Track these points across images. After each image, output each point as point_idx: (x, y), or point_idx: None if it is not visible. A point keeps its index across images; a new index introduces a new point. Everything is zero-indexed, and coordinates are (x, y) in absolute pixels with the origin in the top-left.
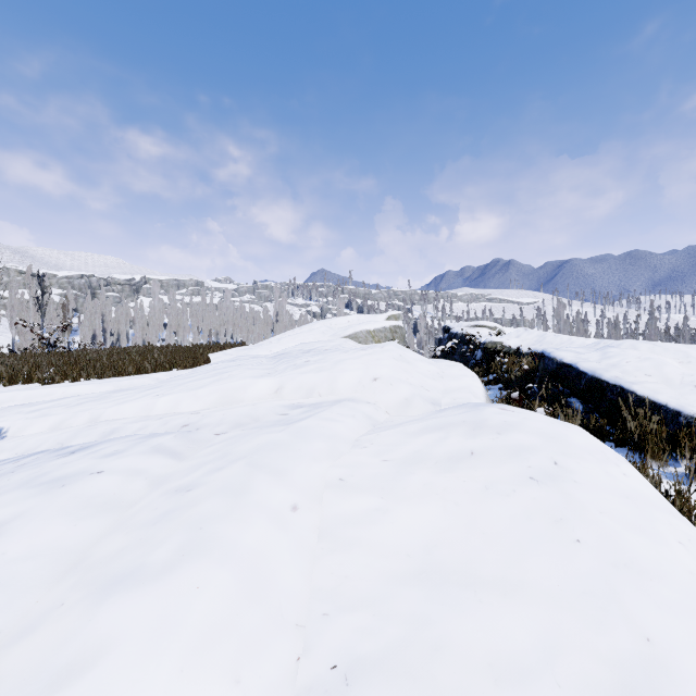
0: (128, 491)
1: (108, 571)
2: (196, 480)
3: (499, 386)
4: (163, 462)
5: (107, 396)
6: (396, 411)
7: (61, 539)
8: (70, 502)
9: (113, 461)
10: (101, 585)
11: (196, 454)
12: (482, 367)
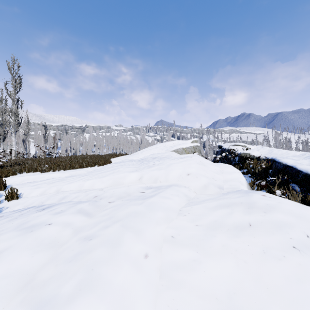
0: (62, 235)
1: (39, 295)
2: (95, 232)
3: (249, 175)
4: (81, 219)
5: (65, 179)
6: (199, 191)
7: (24, 265)
8: (32, 242)
9: (58, 217)
10: (33, 306)
11: (98, 214)
12: (239, 165)
